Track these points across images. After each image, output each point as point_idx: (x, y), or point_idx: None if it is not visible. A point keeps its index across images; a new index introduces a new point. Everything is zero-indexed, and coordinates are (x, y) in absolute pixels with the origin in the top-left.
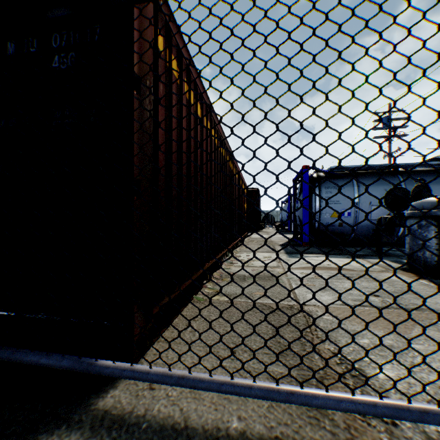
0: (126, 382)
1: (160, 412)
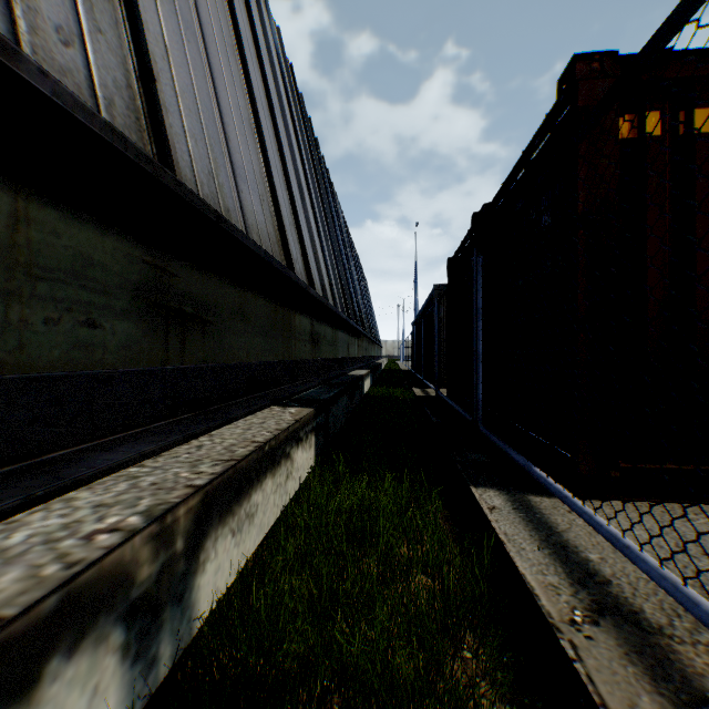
0: (558, 500)
1: (554, 519)
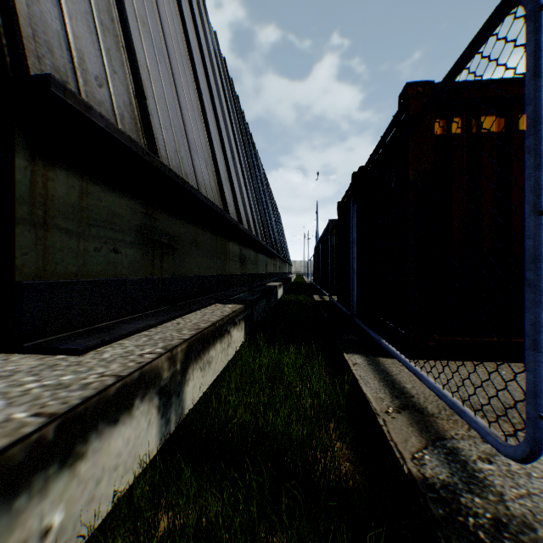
0: (396, 360)
1: (391, 369)
